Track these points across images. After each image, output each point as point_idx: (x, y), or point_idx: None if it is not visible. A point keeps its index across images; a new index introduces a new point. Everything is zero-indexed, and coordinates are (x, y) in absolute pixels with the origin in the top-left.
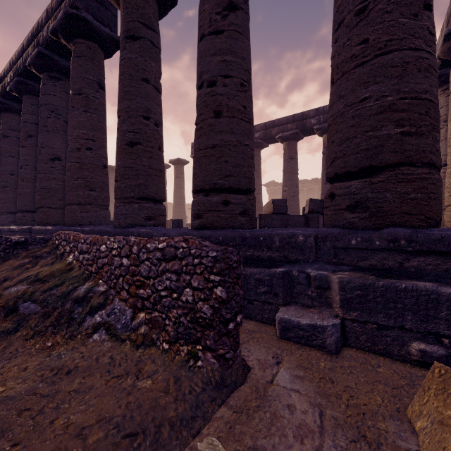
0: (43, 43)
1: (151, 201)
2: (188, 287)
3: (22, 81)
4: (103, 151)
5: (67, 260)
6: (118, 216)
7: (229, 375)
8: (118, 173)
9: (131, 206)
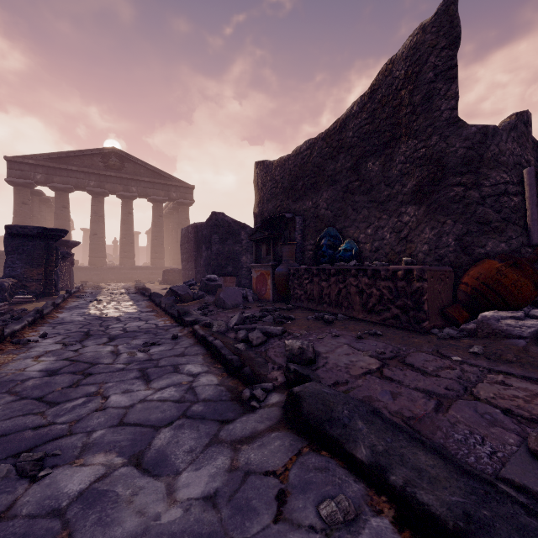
0: None
1: None
2: None
3: None
4: None
5: None
6: None
7: None
8: None
9: None
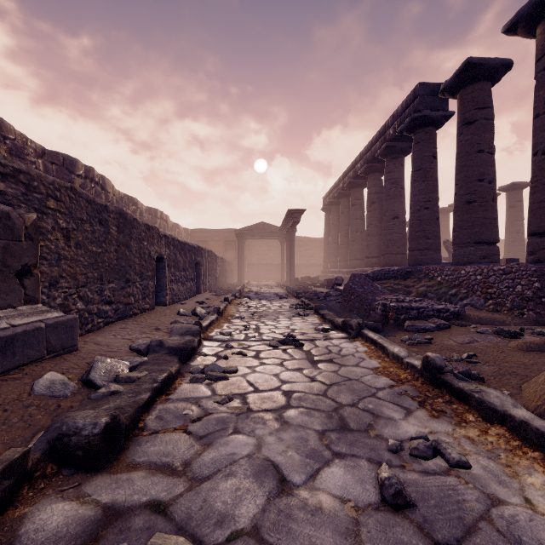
0: (389, 139)
1: (485, 244)
2: (519, 285)
3: (369, 166)
4: (436, 208)
5: (437, 280)
6: (457, 257)
7: (541, 320)
8: (456, 226)
9: (467, 249)
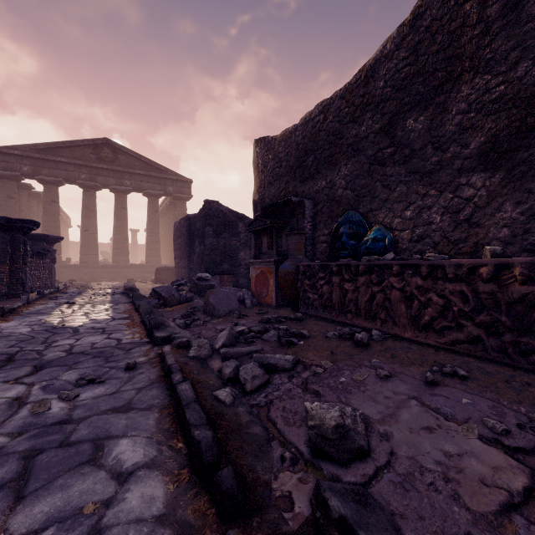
0: None
1: None
2: None
3: None
4: None
5: None
6: None
7: None
8: None
9: None
